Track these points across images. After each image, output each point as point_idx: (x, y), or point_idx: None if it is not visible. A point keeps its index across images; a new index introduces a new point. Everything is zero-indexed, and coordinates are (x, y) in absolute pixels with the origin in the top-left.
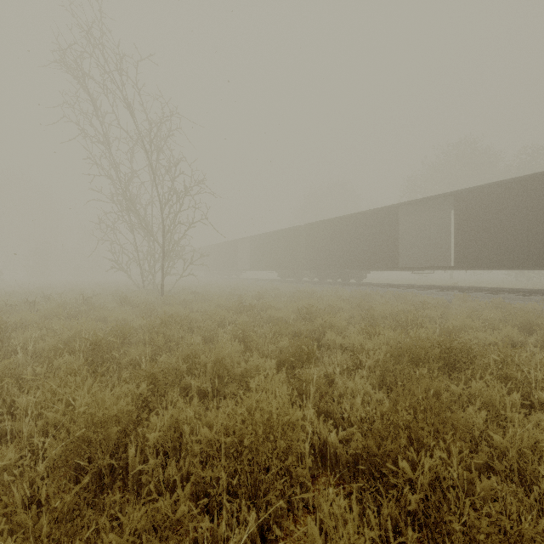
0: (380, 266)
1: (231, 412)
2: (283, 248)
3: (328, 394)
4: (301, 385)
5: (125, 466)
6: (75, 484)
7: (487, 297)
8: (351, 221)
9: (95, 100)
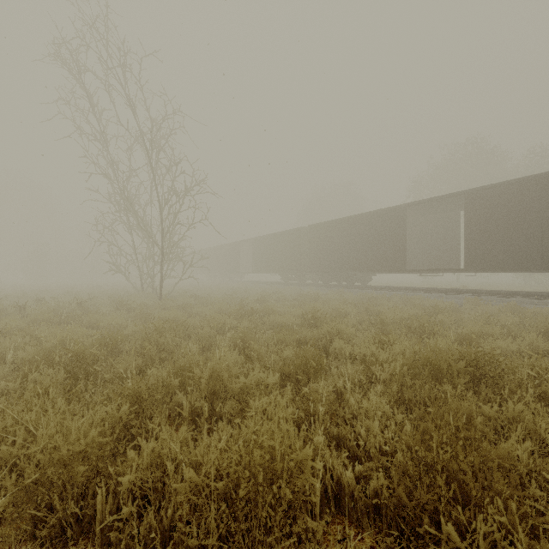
0: (386, 268)
1: (225, 447)
2: (286, 250)
3: (339, 414)
4: (308, 405)
5: (94, 514)
6: (31, 538)
7: (499, 300)
8: (356, 222)
9: (91, 96)
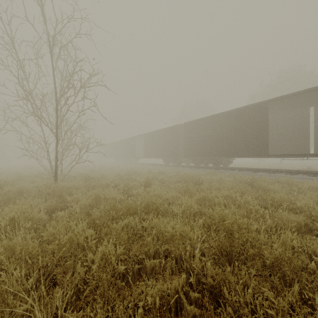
0: (250, 154)
1: None
2: (167, 141)
3: None
4: None
5: None
6: None
7: None
8: (223, 118)
9: None
